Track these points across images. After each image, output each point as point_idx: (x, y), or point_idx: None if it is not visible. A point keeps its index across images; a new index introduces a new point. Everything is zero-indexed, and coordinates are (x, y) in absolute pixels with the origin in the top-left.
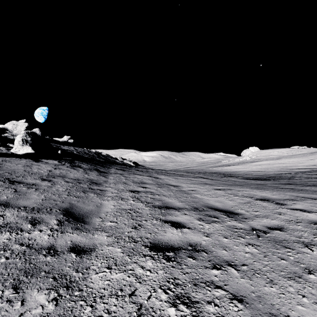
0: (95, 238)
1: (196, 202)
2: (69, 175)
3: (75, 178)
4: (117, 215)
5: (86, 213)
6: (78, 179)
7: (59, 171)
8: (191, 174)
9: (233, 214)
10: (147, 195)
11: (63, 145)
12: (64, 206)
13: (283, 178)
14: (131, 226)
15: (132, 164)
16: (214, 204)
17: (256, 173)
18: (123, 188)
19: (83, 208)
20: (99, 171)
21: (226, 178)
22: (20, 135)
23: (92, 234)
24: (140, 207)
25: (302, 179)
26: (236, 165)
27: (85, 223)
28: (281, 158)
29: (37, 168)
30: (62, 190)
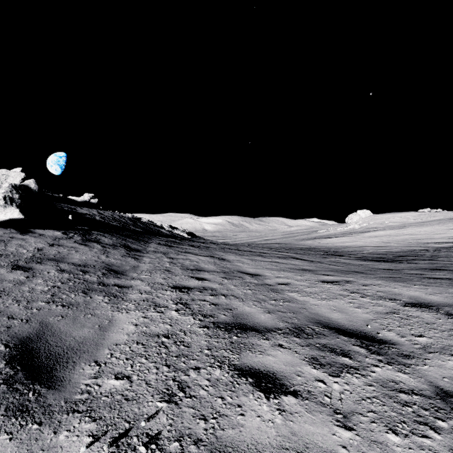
0: (57, 447)
1: (296, 313)
2: (72, 256)
3: (81, 262)
4: (135, 352)
5: (69, 350)
6: (86, 263)
7: (57, 249)
8: (276, 251)
9: (376, 342)
10: (204, 296)
11: (81, 207)
12: (24, 333)
13: (420, 258)
14: (160, 390)
15: (186, 236)
16: (331, 317)
17: (375, 250)
18: (162, 282)
19: (66, 336)
20: (128, 249)
21: (331, 258)
22: (0, 190)
23: (55, 427)
24: (189, 327)
25: (452, 260)
26: (339, 236)
27: (52, 384)
28: (407, 227)
29: (18, 244)
30: (40, 291)
